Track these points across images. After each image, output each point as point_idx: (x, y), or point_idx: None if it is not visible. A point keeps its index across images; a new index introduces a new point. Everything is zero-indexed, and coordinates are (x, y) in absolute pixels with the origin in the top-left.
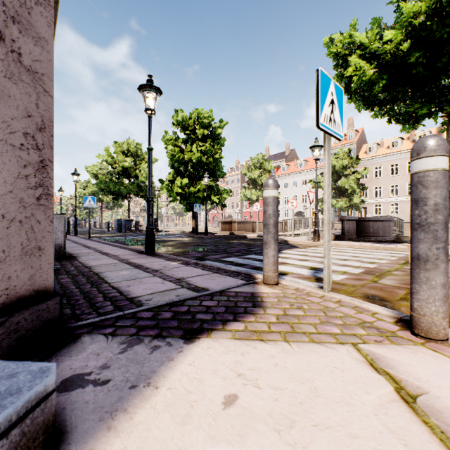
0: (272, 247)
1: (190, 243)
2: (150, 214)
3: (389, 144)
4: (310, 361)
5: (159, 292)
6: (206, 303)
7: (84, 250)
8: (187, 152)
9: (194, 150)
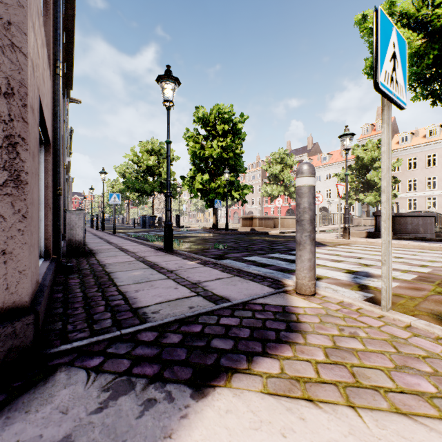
0: (307, 249)
1: (210, 240)
2: (168, 209)
3: (426, 133)
4: None
5: (169, 301)
6: (225, 321)
7: (105, 246)
8: (207, 148)
9: (214, 145)
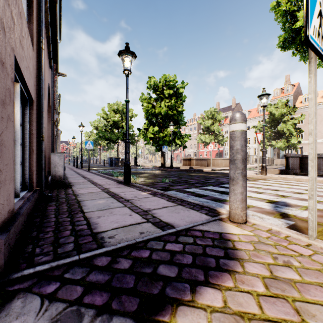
0: (240, 184)
1: (159, 175)
2: (127, 152)
3: None
4: None
5: (124, 227)
6: (170, 246)
7: (81, 180)
8: (157, 107)
9: (162, 105)
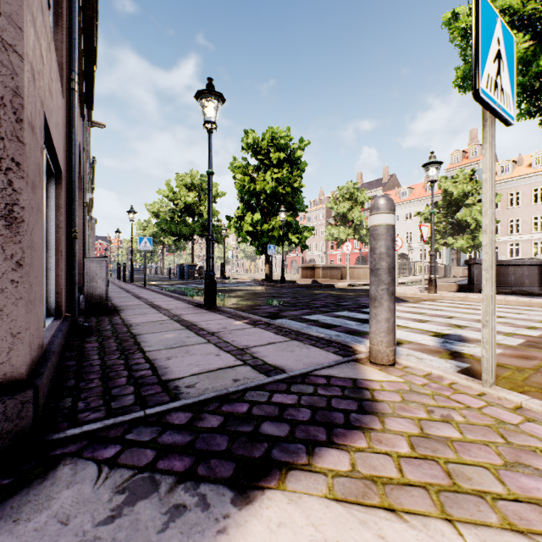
0: (385, 306)
1: (262, 294)
2: (209, 256)
3: (532, 161)
4: None
5: (208, 372)
6: (279, 398)
7: (133, 302)
8: (259, 182)
9: (268, 178)
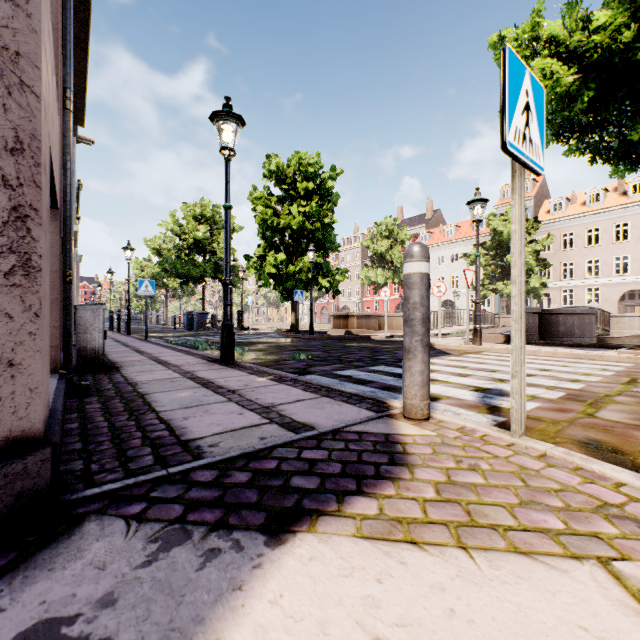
0: (419, 358)
1: (287, 347)
2: (227, 304)
3: (586, 199)
4: (522, 604)
5: (232, 431)
6: (309, 454)
7: (134, 357)
8: (284, 216)
9: (294, 211)
